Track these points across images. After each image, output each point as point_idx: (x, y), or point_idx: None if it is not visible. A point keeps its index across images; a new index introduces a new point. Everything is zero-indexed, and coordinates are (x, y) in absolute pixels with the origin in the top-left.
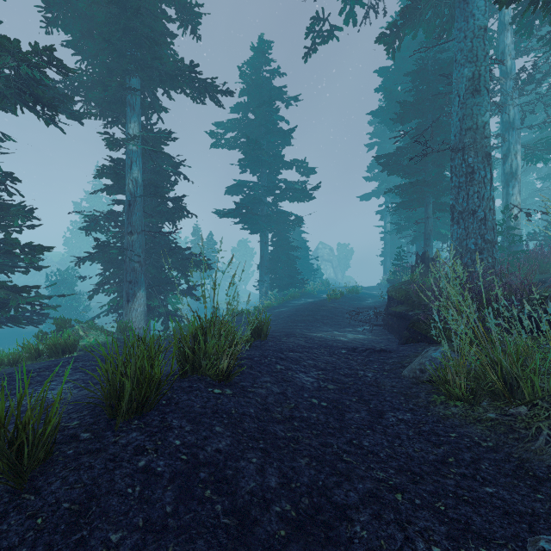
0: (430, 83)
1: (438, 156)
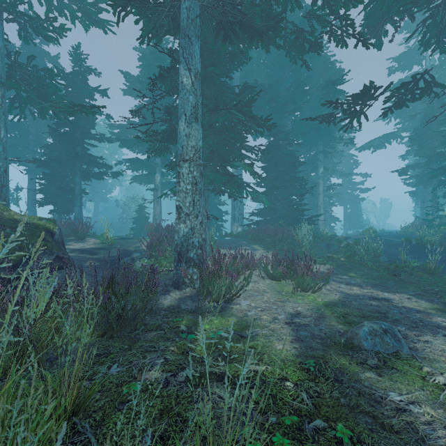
0: None
1: None
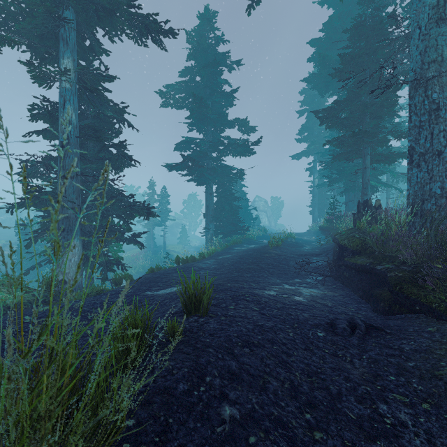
0: (369, 39)
1: (377, 107)
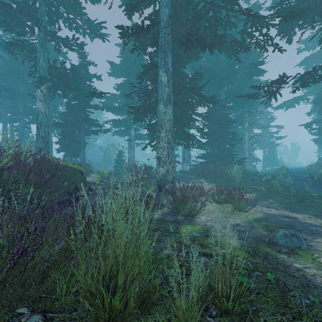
0: None
1: None
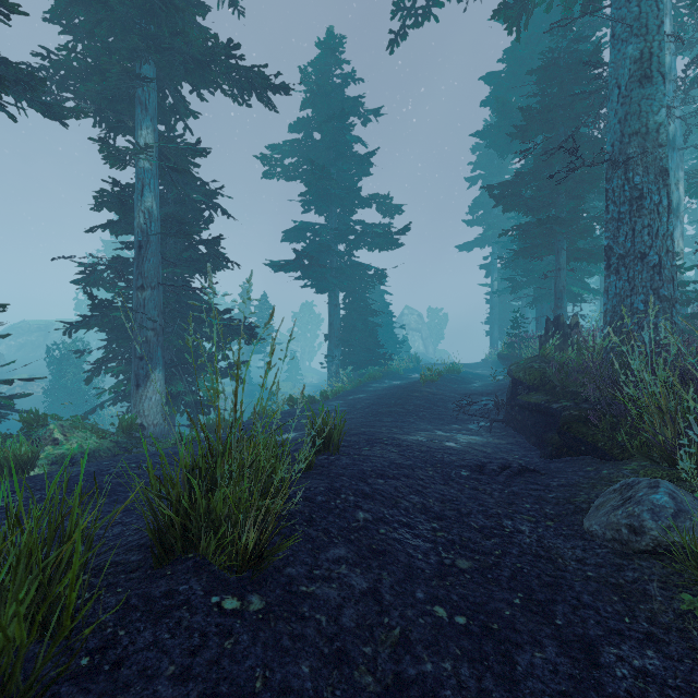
0: (564, 84)
1: (575, 183)
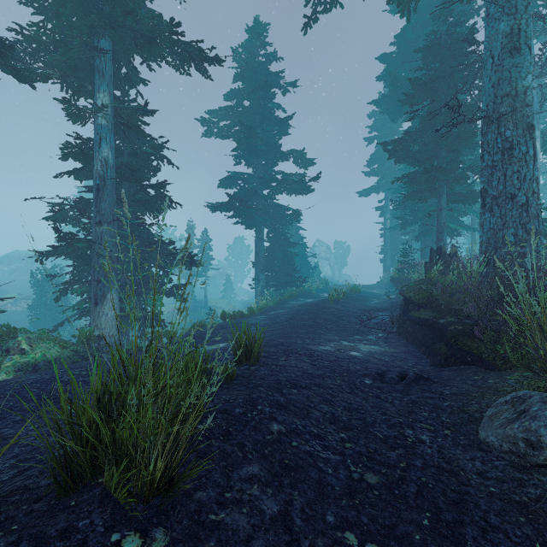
0: (444, 60)
1: (453, 140)
